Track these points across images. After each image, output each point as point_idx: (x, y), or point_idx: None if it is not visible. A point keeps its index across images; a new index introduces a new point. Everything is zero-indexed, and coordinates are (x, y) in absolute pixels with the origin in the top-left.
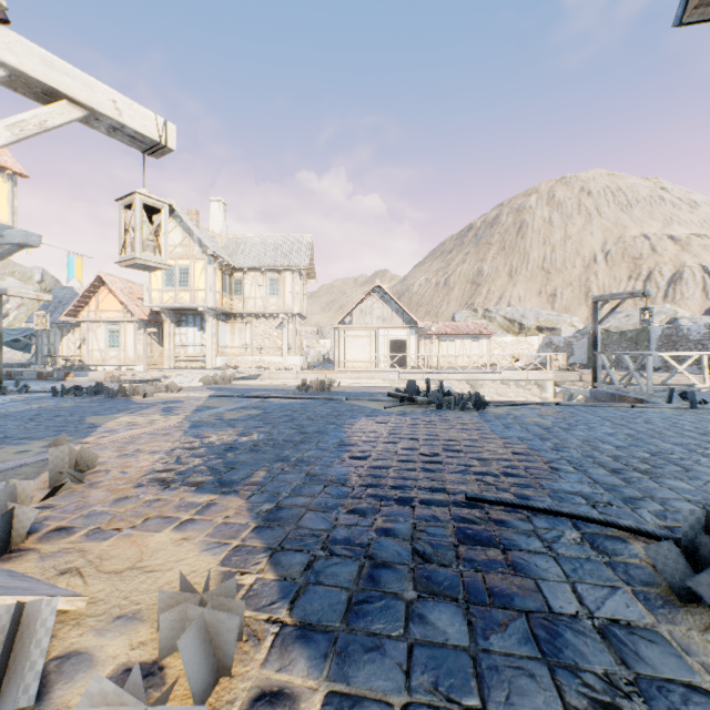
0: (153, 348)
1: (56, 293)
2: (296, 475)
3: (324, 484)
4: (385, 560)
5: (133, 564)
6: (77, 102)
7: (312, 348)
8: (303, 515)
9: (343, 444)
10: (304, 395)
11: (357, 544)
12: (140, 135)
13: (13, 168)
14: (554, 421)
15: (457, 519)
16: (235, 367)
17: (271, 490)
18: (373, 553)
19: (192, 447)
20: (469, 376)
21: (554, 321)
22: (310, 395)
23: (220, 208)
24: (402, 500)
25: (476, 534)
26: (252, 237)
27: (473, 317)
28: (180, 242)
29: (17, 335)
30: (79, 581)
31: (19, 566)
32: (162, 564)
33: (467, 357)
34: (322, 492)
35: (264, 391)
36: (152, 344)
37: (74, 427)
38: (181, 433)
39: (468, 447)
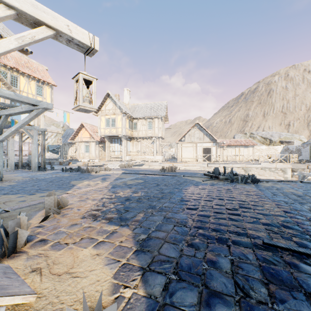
0: (102, 152)
1: (67, 131)
2: (159, 217)
3: (173, 224)
4: (216, 290)
5: (68, 269)
6: (49, 26)
7: (166, 152)
8: (162, 245)
9: (183, 200)
10: (163, 173)
11: (196, 272)
12: (81, 43)
13: (51, 82)
14: (303, 191)
15: (261, 259)
16: (134, 160)
17: (145, 226)
18: (207, 281)
19: (110, 198)
20: (243, 165)
21: (289, 138)
22: (165, 173)
23: (127, 92)
24: (220, 240)
25: (278, 274)
26: (141, 104)
27: (244, 137)
28: (111, 108)
29: (54, 147)
30: (38, 279)
31: (15, 263)
32: (82, 272)
33: (241, 156)
34: (172, 229)
35: (145, 171)
36: (101, 151)
37: (65, 185)
38: (107, 190)
39: (254, 206)
